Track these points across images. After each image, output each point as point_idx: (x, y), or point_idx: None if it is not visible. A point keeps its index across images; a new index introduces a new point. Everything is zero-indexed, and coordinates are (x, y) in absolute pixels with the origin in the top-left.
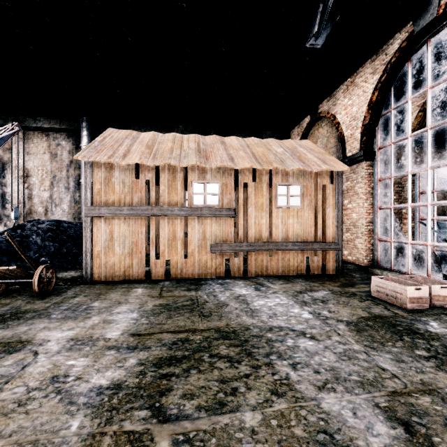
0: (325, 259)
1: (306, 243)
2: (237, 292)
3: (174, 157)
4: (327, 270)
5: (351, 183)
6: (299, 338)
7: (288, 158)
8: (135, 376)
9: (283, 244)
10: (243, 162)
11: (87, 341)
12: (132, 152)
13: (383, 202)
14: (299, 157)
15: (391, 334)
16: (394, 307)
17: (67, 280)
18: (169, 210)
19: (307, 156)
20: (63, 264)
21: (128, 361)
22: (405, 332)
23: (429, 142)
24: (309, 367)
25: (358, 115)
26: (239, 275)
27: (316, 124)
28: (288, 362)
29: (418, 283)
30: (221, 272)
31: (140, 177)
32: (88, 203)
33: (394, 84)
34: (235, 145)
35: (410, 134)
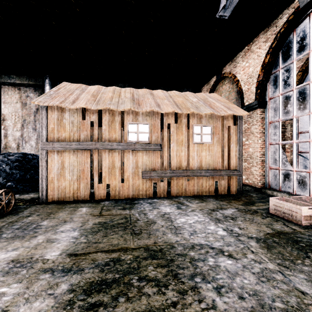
0: (228, 182)
1: (215, 170)
2: (162, 210)
3: (113, 103)
4: (231, 191)
5: (248, 125)
6: (219, 256)
7: (201, 106)
8: (63, 306)
9: (198, 172)
10: (167, 108)
11: (26, 263)
12: (80, 99)
13: (273, 140)
14: (209, 105)
15: (297, 251)
16: (291, 223)
17: (27, 201)
18: (109, 145)
19: (216, 104)
20: (26, 187)
21: (59, 287)
22: (308, 249)
23: (310, 92)
24: (232, 292)
25: (254, 74)
26: (164, 195)
27: (221, 82)
28: (212, 286)
29: (309, 203)
30: (150, 193)
31: (86, 119)
32: (43, 139)
33: (282, 50)
34: (161, 96)
35: (295, 87)
